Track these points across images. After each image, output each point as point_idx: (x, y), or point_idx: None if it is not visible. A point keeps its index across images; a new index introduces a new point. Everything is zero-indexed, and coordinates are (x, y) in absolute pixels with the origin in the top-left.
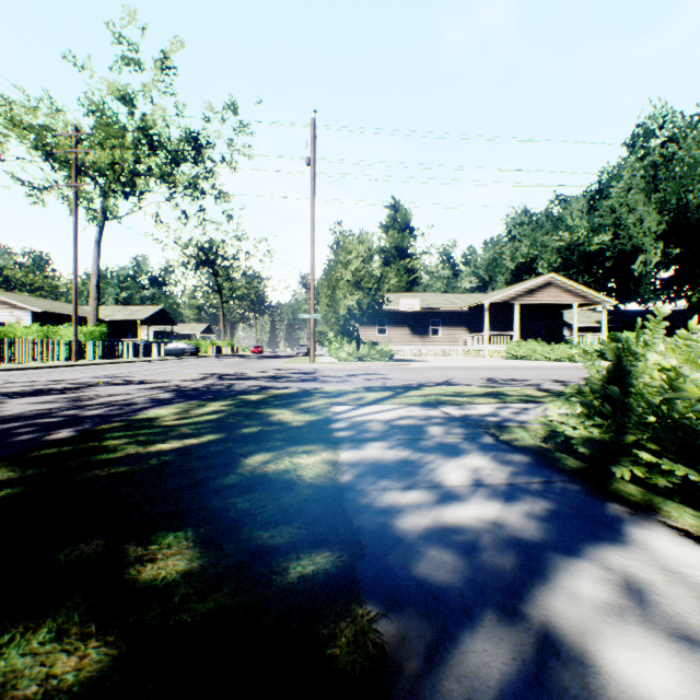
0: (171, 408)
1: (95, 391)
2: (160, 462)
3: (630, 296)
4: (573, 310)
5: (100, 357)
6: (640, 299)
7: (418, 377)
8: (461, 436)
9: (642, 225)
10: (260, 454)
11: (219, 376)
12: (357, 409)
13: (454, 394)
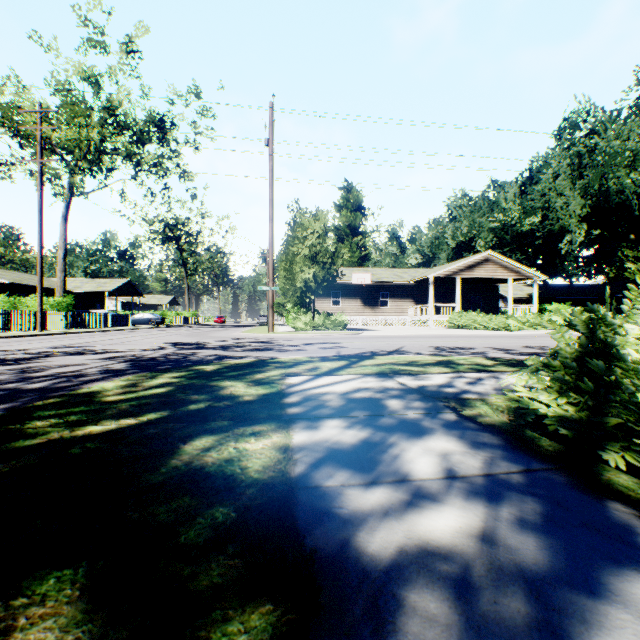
0: (118, 381)
1: (49, 361)
2: (82, 450)
3: (557, 272)
4: (508, 283)
5: (66, 326)
6: (565, 274)
7: (370, 346)
8: (421, 412)
9: (568, 208)
10: (203, 438)
11: (179, 346)
12: (312, 380)
13: (407, 363)
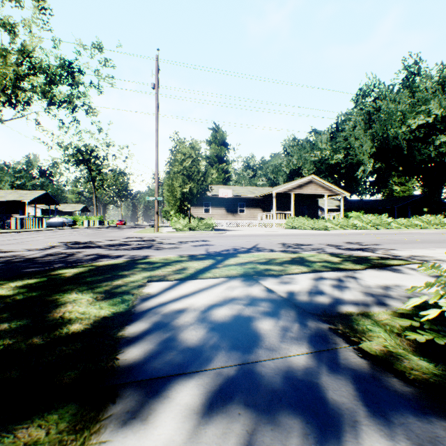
0: None
1: None
2: None
3: (353, 191)
4: (325, 198)
5: None
6: (358, 193)
7: (233, 243)
8: (310, 349)
9: (362, 148)
10: None
11: (70, 245)
12: (174, 288)
13: (267, 261)
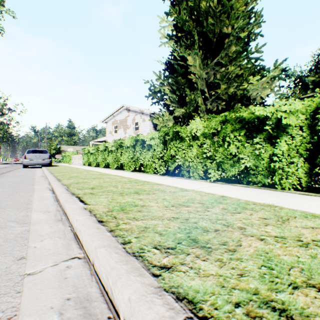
0: None
1: None
2: None
3: None
4: None
5: None
6: None
7: None
8: None
9: None
10: None
11: None
12: None
13: None
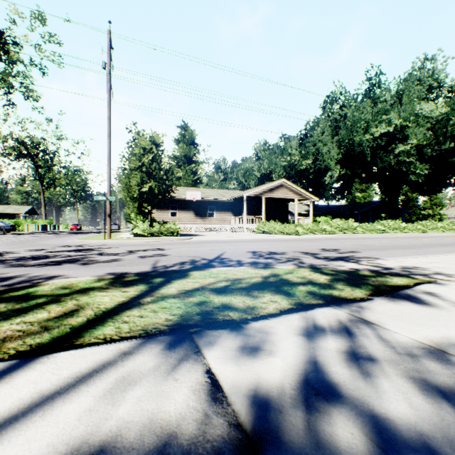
0: None
1: None
2: None
3: (320, 197)
4: (295, 202)
5: None
6: (325, 198)
7: (194, 253)
8: None
9: (330, 154)
10: None
11: None
12: None
13: (228, 285)
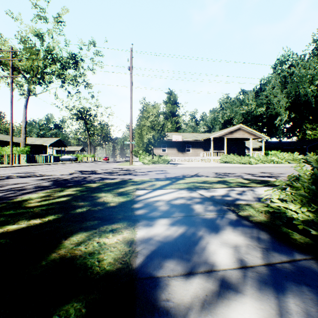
0: (40, 193)
1: (9, 181)
2: None
3: (273, 135)
4: (250, 141)
5: (26, 162)
6: (277, 136)
7: (182, 172)
8: (215, 213)
9: (279, 103)
10: (78, 234)
11: (82, 172)
12: (151, 192)
13: (202, 182)
